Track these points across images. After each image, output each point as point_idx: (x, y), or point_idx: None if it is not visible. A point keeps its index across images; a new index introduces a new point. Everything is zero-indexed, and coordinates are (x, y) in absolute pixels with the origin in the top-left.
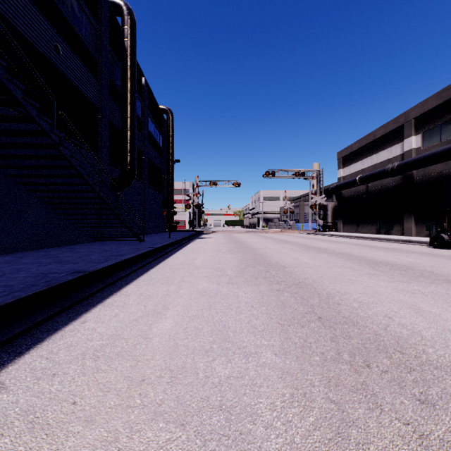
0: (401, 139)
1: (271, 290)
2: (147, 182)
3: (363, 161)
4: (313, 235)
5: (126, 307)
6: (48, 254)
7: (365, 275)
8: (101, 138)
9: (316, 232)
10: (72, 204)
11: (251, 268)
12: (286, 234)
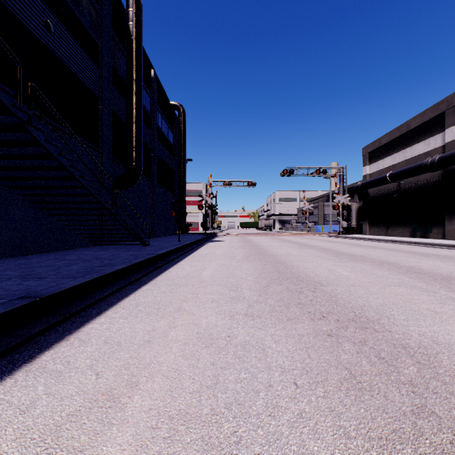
0: (442, 128)
1: (318, 335)
2: (157, 182)
3: (394, 155)
4: (336, 238)
5: (63, 378)
6: (24, 263)
7: (449, 301)
8: (102, 131)
9: (339, 235)
10: (62, 202)
11: (276, 286)
12: (306, 237)
